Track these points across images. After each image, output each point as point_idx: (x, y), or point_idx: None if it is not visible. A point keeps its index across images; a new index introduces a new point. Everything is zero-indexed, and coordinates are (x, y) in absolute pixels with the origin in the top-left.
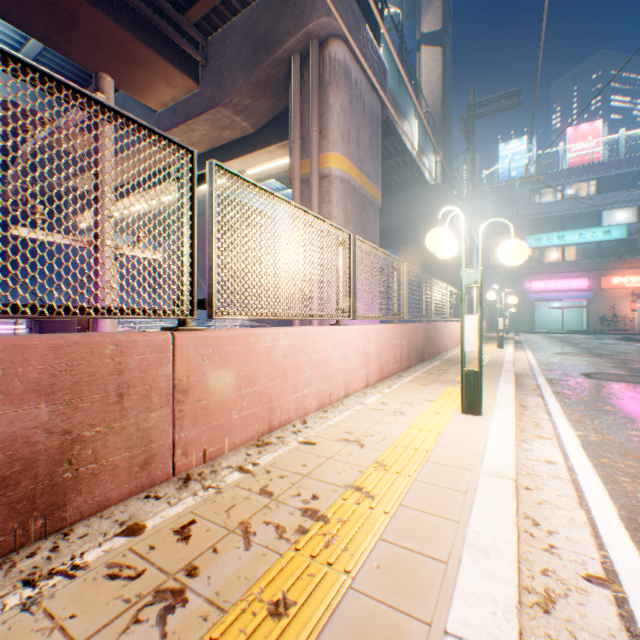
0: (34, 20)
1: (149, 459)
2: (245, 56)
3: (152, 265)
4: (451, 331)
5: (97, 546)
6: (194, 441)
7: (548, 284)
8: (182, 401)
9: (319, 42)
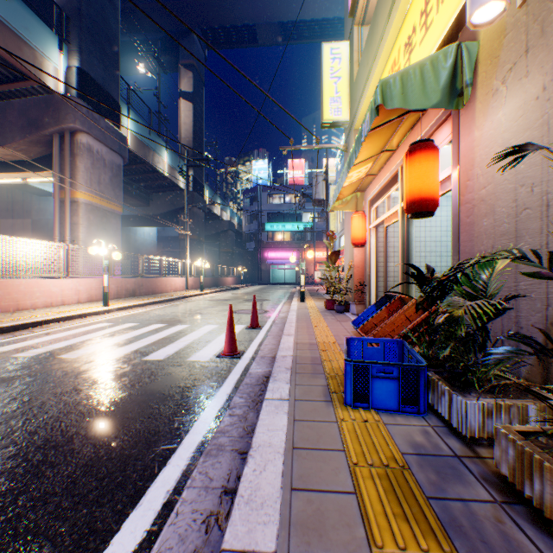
0: None
1: None
2: (23, 125)
3: None
4: (174, 282)
5: None
6: None
7: (278, 254)
8: None
9: (72, 132)
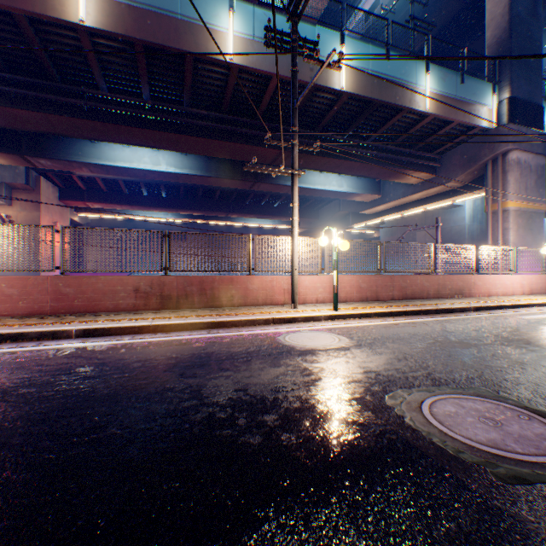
0: (382, 177)
1: (469, 293)
2: (461, 163)
3: (470, 265)
4: None
5: (468, 299)
6: (474, 293)
7: None
8: (473, 286)
9: (501, 154)
